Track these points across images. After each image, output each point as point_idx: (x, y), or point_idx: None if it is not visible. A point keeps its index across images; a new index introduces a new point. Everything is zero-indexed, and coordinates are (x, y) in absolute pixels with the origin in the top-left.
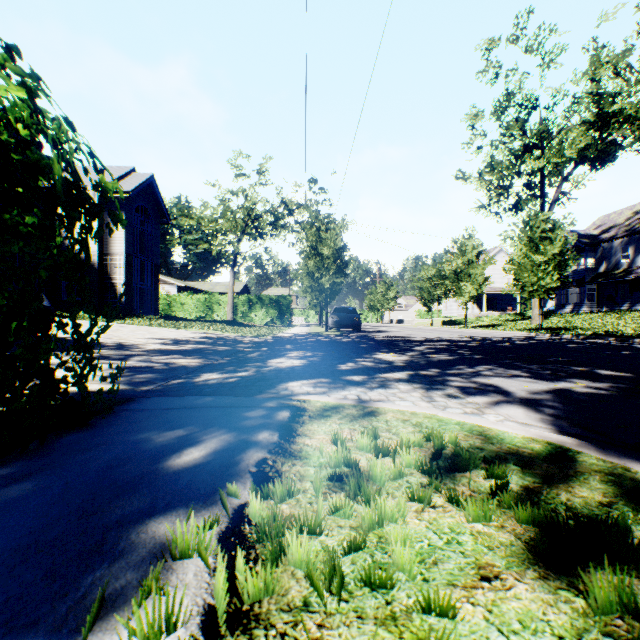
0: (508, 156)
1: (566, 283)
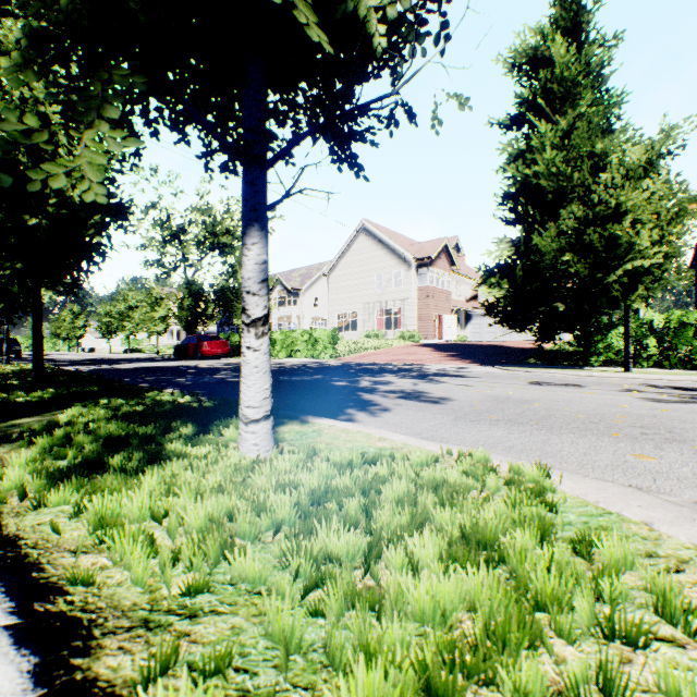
0: (162, 238)
1: (223, 323)
